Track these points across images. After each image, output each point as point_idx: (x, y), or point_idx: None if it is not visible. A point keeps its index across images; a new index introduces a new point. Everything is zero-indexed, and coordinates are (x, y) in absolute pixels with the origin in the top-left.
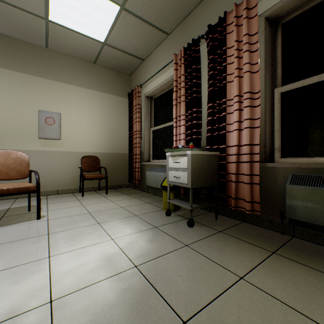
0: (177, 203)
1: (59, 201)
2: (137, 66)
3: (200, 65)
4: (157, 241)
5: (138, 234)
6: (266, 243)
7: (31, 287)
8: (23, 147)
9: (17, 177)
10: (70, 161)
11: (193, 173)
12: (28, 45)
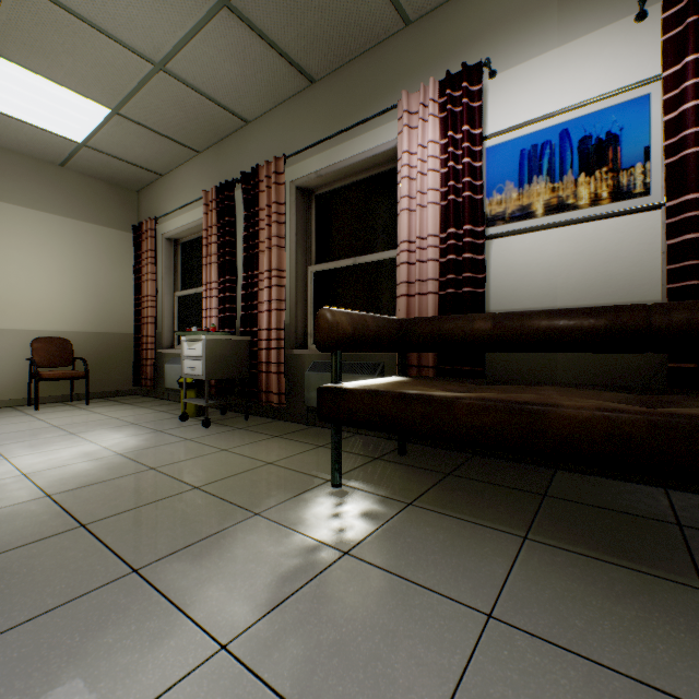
0: (194, 401)
1: None
2: (152, 181)
3: (236, 217)
4: (155, 439)
5: (132, 437)
6: (279, 432)
7: None
8: None
9: None
10: (7, 348)
11: (210, 362)
12: None
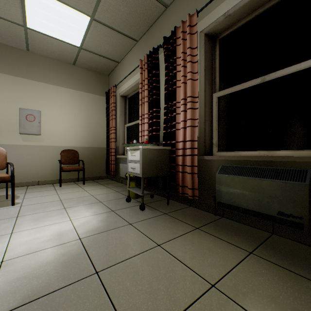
0: (134, 190)
1: (37, 190)
2: (114, 67)
3: (159, 70)
4: (108, 221)
5: (95, 216)
6: (196, 221)
7: None
8: (5, 142)
9: None
10: (50, 155)
11: (144, 164)
12: (9, 49)
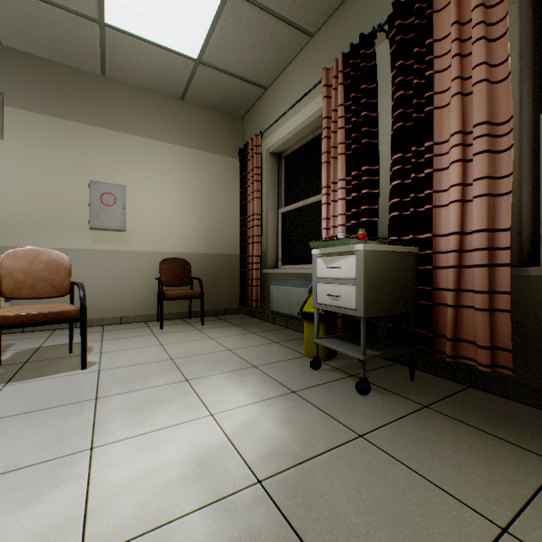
0: (335, 346)
1: (122, 336)
2: (255, 100)
3: (375, 82)
4: (299, 422)
5: (260, 405)
6: (534, 438)
7: (47, 519)
8: (65, 244)
9: (51, 294)
10: (142, 268)
11: (368, 288)
12: (73, 73)
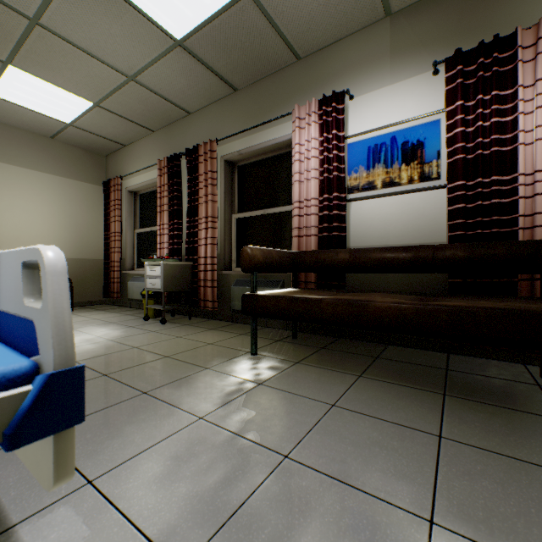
0: (154, 306)
1: None
2: (117, 149)
3: (182, 179)
4: (130, 331)
5: (114, 330)
6: (214, 326)
7: None
8: None
9: None
10: None
11: (166, 280)
12: None
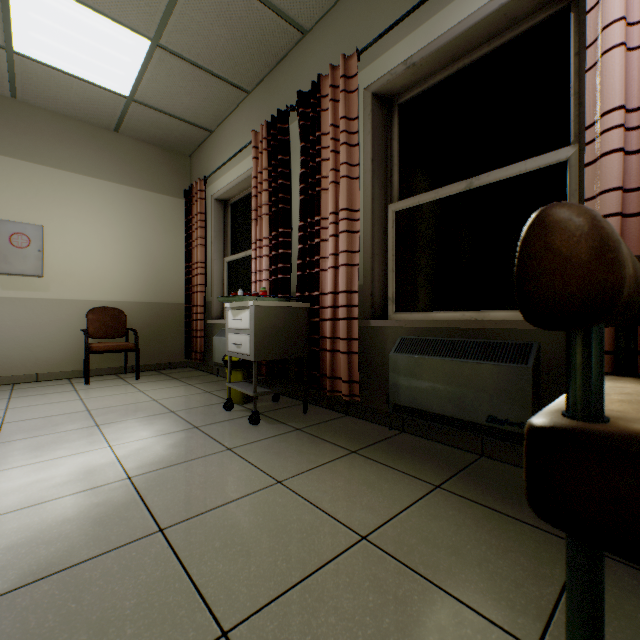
0: (239, 387)
1: (36, 393)
2: (202, 141)
3: (290, 155)
4: (186, 445)
5: (160, 437)
6: (354, 441)
7: None
8: None
9: None
10: (65, 318)
11: (259, 337)
12: None
